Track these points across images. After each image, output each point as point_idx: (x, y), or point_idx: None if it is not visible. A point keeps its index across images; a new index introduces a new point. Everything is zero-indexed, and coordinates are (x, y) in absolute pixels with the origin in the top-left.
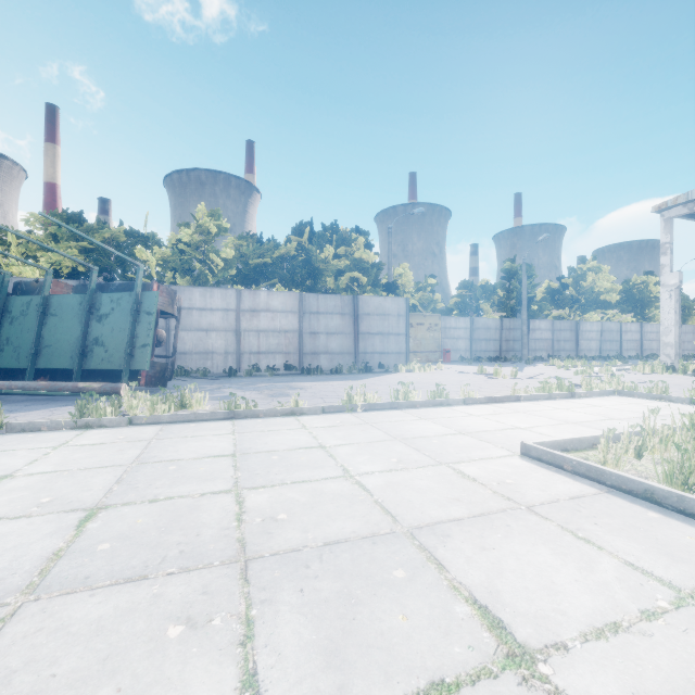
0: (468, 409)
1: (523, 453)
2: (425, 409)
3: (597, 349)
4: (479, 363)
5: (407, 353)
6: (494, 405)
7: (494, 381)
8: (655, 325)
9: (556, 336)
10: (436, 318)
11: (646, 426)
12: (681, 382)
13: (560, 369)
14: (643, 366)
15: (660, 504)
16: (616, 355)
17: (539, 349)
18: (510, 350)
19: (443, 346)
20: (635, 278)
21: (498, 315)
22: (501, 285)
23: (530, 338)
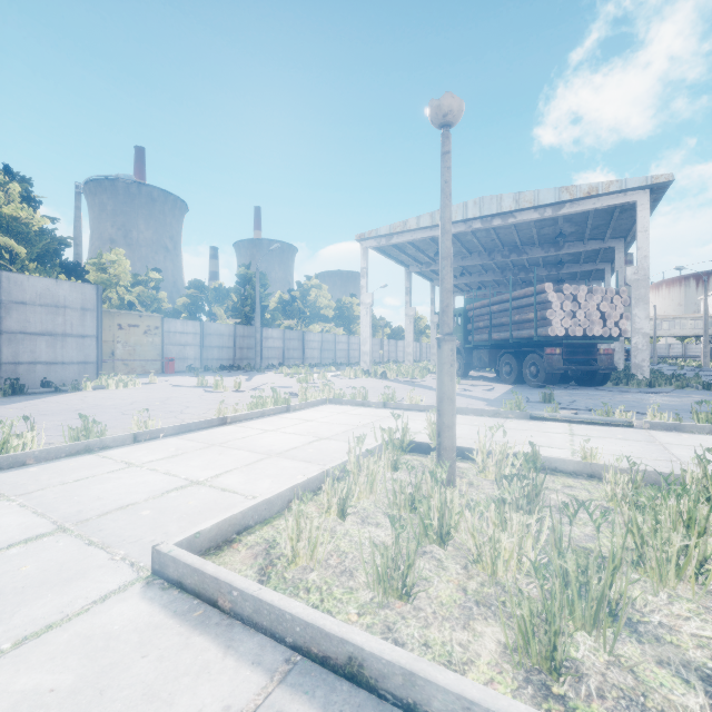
0: (134, 453)
1: (157, 570)
2: (41, 467)
3: (319, 357)
4: (210, 373)
5: (99, 363)
6: (185, 437)
7: (211, 396)
8: (357, 337)
9: (287, 344)
10: (156, 320)
11: (352, 463)
12: (374, 385)
13: (287, 377)
14: (350, 372)
15: (375, 690)
16: (332, 362)
17: (272, 357)
18: (245, 358)
19: (167, 354)
20: (345, 299)
21: (233, 321)
22: (236, 290)
23: (264, 346)
